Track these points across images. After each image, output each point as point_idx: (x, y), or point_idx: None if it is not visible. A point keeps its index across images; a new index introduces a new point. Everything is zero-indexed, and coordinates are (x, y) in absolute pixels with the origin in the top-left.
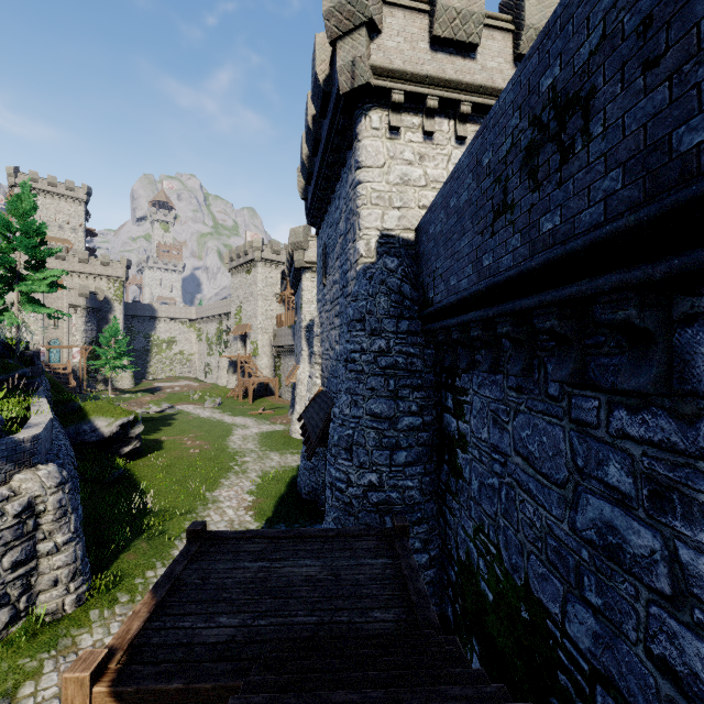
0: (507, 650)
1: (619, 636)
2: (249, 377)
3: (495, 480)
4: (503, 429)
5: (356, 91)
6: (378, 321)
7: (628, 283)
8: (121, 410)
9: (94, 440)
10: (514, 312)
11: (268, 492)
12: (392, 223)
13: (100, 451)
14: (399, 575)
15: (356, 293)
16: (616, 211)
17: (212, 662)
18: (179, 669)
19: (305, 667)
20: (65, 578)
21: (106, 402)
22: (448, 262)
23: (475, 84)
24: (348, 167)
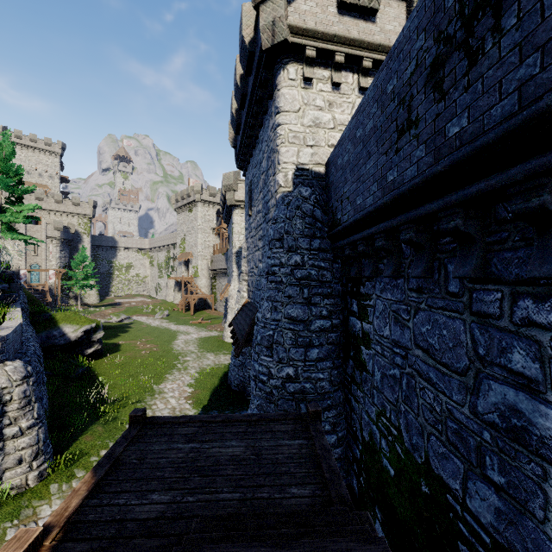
0: (408, 519)
1: (524, 513)
2: (191, 294)
3: (396, 371)
4: (404, 326)
5: (276, 47)
6: (295, 240)
7: (546, 167)
8: (85, 319)
9: (62, 343)
10: (417, 218)
11: (205, 385)
12: (306, 159)
13: (68, 352)
14: (314, 455)
15: (276, 216)
16: (533, 96)
17: (142, 538)
18: (110, 545)
19: (224, 550)
20: (28, 457)
21: (73, 312)
22: (354, 185)
23: (375, 43)
24: (269, 114)
